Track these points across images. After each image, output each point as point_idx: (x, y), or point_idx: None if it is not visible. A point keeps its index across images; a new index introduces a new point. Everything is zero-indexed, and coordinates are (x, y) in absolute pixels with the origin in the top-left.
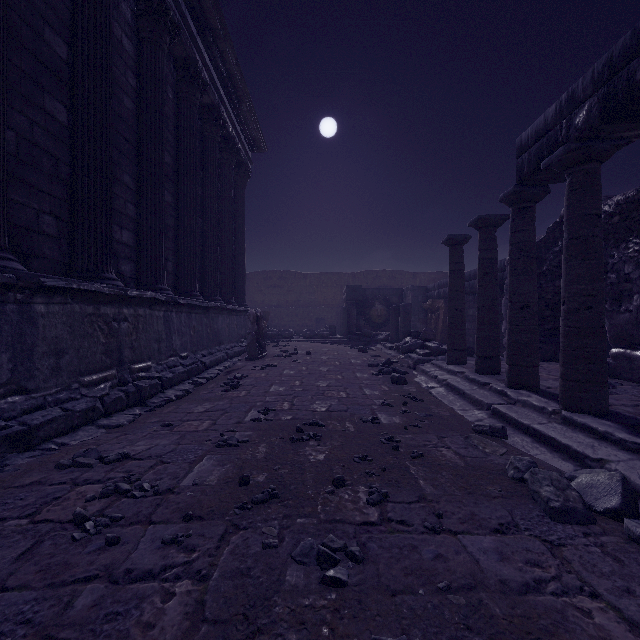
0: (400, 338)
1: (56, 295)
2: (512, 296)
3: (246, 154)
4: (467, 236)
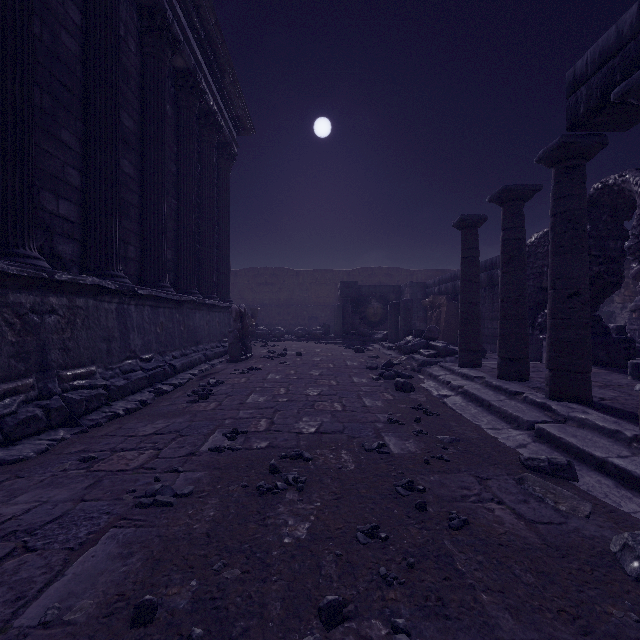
0: (400, 337)
1: None
2: (556, 281)
3: (231, 134)
4: (483, 217)
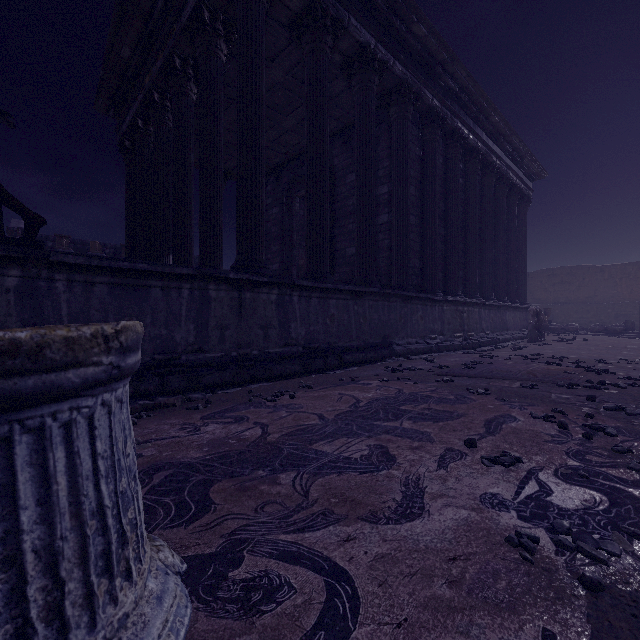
0: None
1: (448, 303)
2: None
3: (527, 187)
4: None
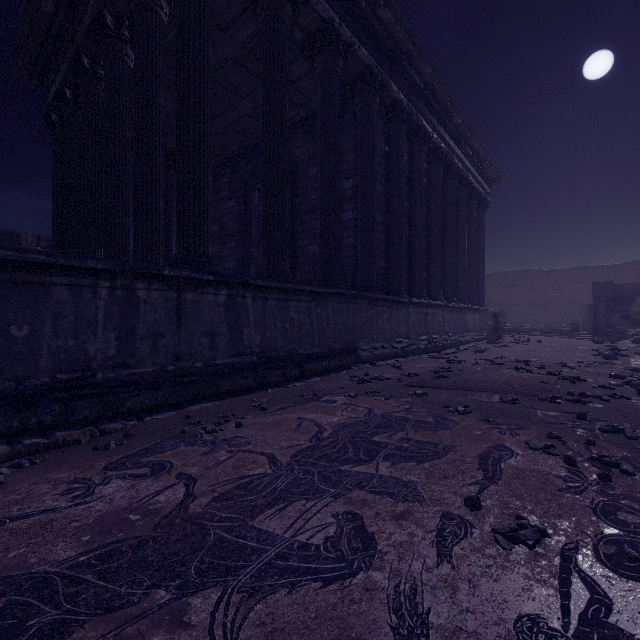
0: None
1: (414, 305)
2: None
3: (485, 192)
4: None
